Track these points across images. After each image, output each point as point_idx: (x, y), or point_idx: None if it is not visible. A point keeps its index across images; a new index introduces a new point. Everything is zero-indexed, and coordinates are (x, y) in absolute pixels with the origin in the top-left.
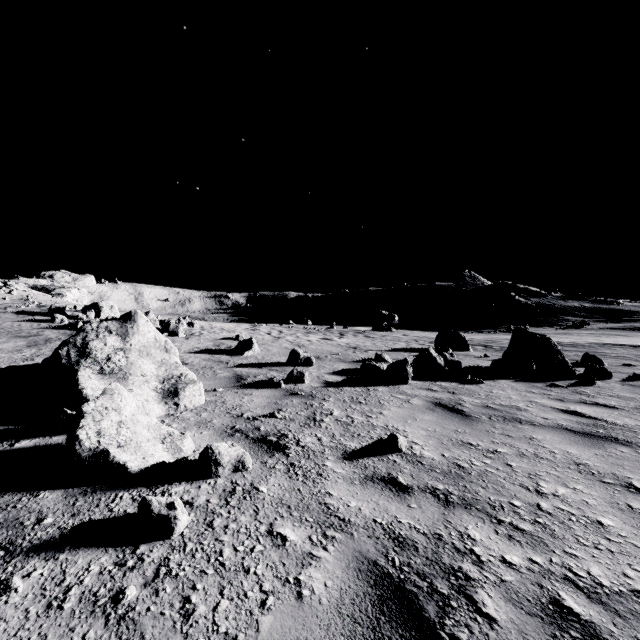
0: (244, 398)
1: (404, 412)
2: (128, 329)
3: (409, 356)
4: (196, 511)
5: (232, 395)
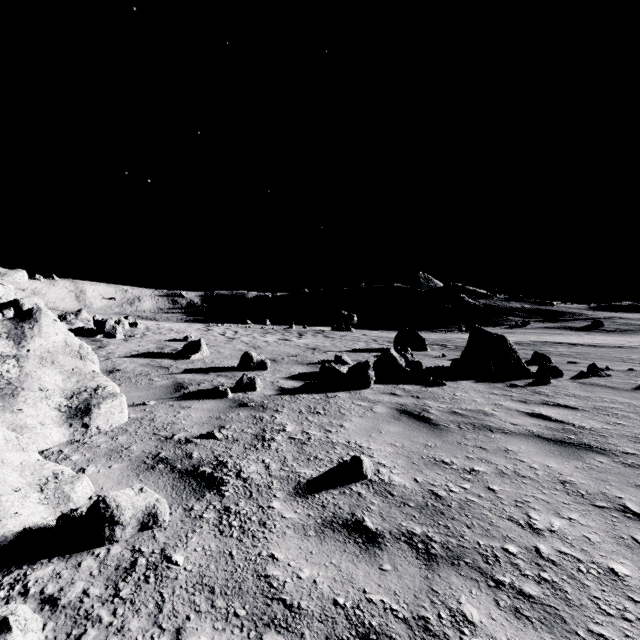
0: (180, 413)
1: (367, 423)
2: (25, 330)
3: (369, 357)
4: (58, 617)
5: (165, 409)
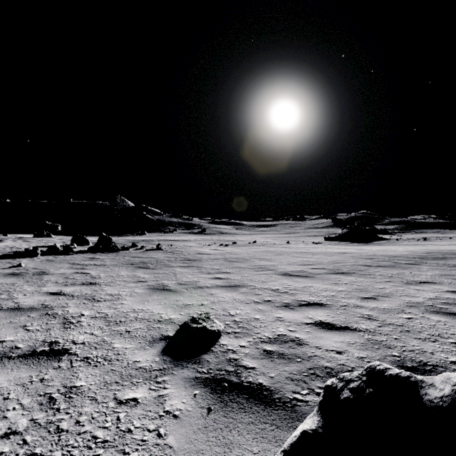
0: None
1: (29, 262)
2: None
3: None
4: None
5: None
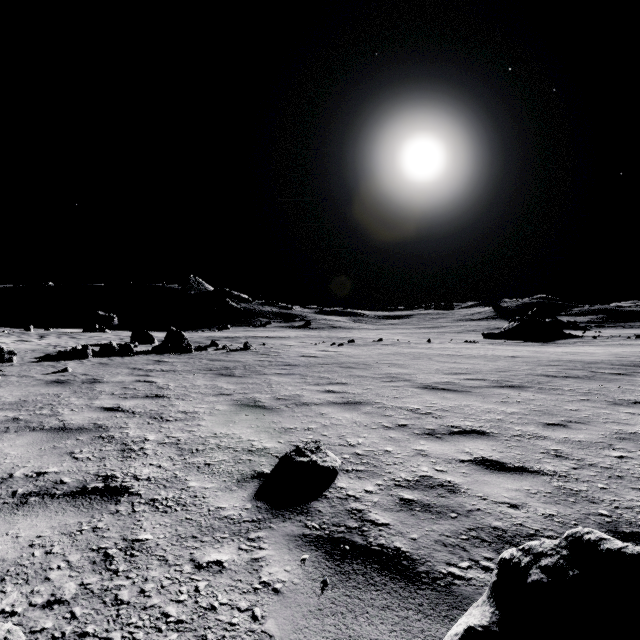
0: None
1: (78, 366)
2: None
3: None
4: None
5: None
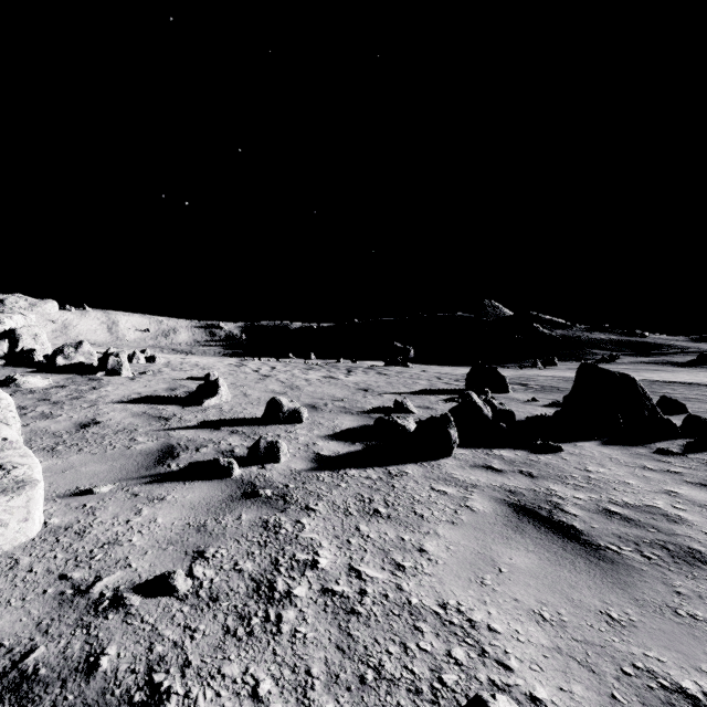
0: (139, 513)
1: (468, 542)
2: None
3: (438, 401)
4: None
5: (119, 504)
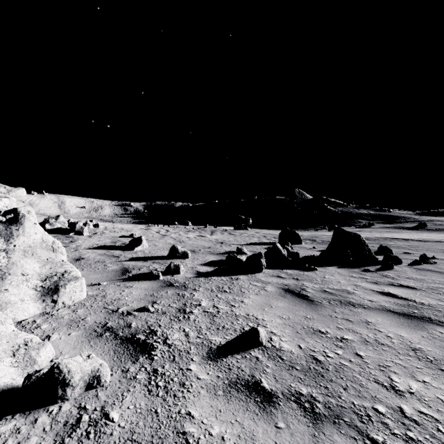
0: (124, 291)
1: (261, 299)
2: (13, 231)
3: (261, 248)
4: None
5: (114, 288)
